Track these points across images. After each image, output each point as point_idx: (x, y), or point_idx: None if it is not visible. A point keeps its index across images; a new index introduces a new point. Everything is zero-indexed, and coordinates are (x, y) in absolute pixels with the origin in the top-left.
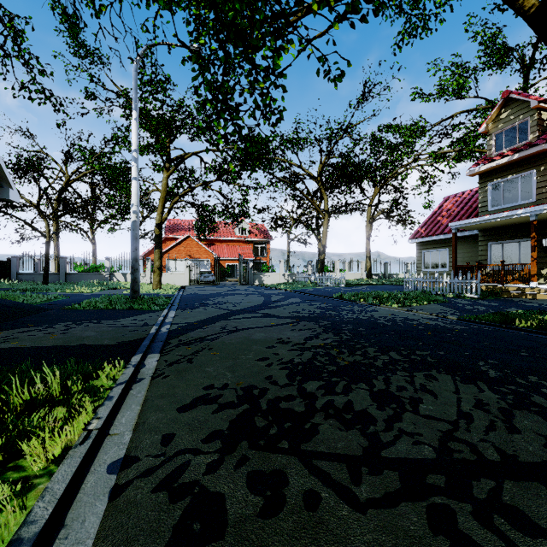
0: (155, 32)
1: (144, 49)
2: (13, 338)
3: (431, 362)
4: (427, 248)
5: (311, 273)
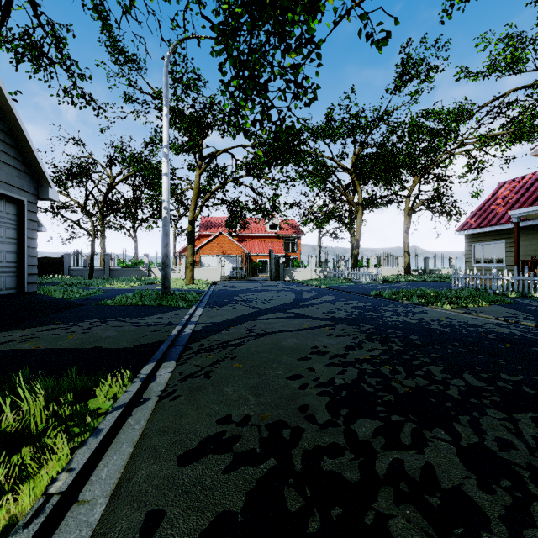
0: (184, 26)
1: (175, 45)
2: (33, 337)
3: (532, 395)
4: (478, 240)
5: (344, 268)
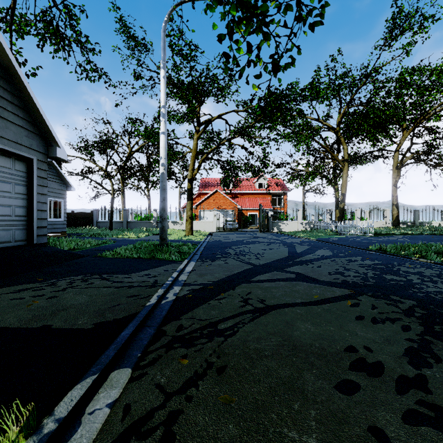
0: None
1: (171, 10)
2: None
3: None
4: None
5: (331, 221)
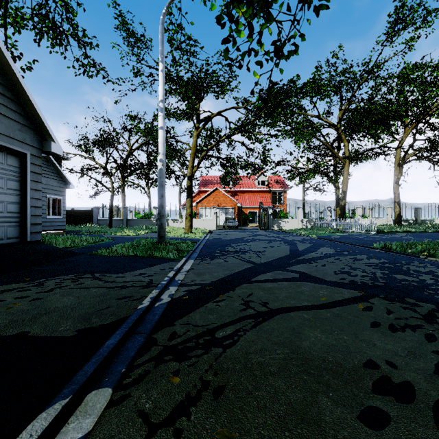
0: None
1: (169, 2)
2: None
3: None
4: None
5: (332, 219)
